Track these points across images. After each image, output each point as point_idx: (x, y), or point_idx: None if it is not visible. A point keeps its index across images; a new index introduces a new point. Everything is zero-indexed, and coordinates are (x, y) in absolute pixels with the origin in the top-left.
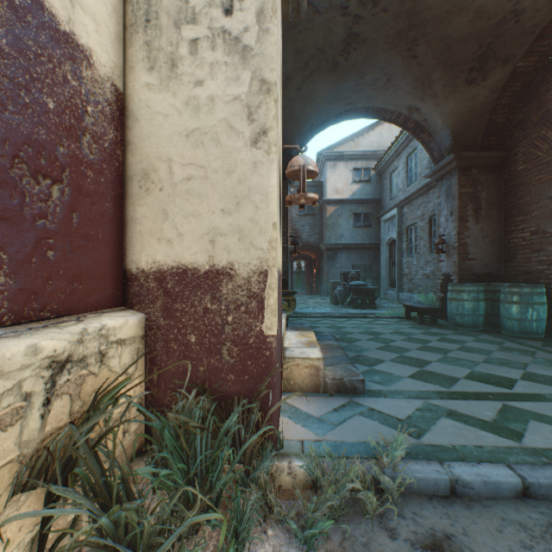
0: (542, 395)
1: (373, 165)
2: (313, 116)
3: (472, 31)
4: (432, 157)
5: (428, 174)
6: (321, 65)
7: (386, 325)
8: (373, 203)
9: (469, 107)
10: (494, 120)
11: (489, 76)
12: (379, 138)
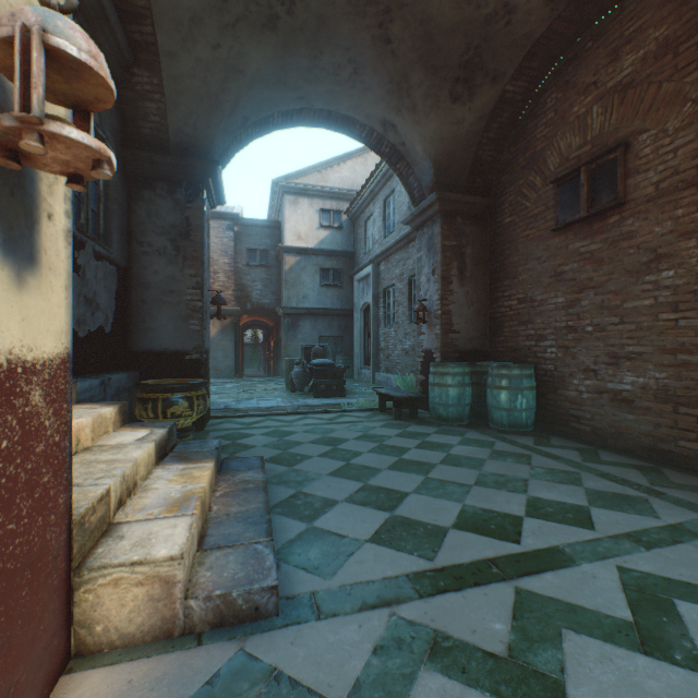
0: (561, 550)
1: (345, 207)
2: (245, 103)
3: (459, 20)
4: (412, 197)
5: (407, 219)
6: (250, 11)
7: (354, 424)
8: (345, 256)
9: (454, 133)
10: (481, 157)
11: (476, 95)
12: (352, 174)
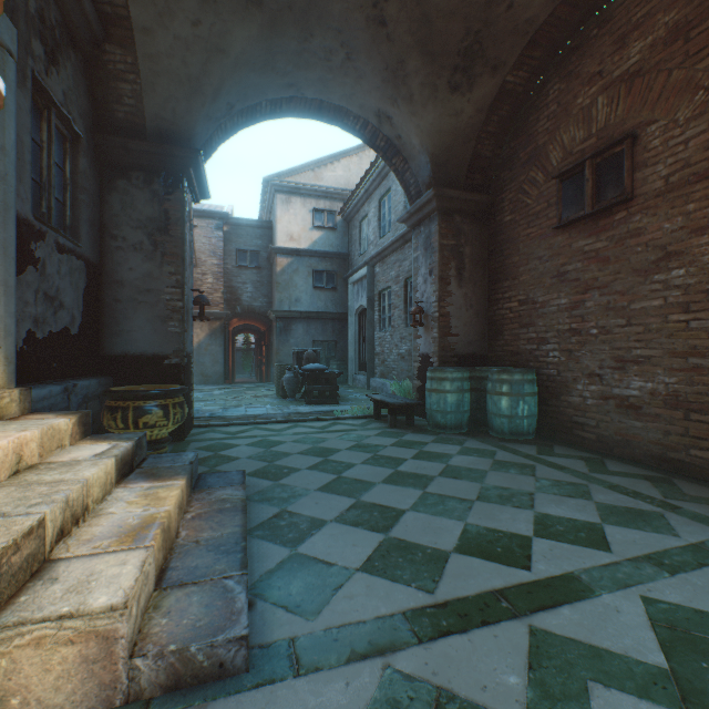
0: (578, 577)
1: (339, 208)
2: (230, 88)
3: (458, 2)
4: (408, 194)
5: (403, 217)
6: None
7: (347, 433)
8: (339, 258)
9: (453, 126)
10: (480, 152)
11: (476, 85)
12: (347, 173)
